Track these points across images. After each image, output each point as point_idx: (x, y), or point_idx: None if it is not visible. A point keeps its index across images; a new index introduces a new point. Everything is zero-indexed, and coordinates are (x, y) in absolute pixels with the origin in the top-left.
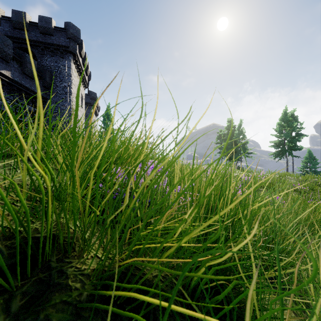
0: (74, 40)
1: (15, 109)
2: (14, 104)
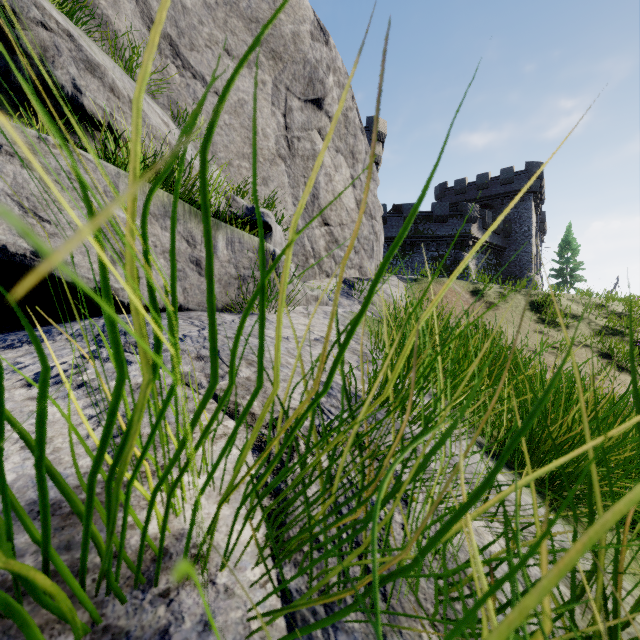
0: (537, 177)
1: (487, 265)
2: (486, 262)
